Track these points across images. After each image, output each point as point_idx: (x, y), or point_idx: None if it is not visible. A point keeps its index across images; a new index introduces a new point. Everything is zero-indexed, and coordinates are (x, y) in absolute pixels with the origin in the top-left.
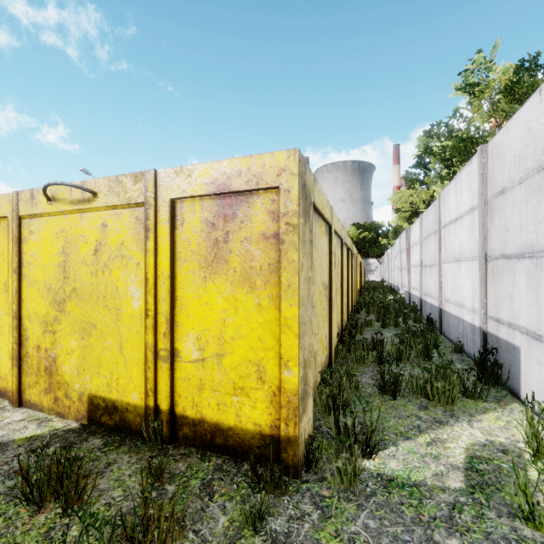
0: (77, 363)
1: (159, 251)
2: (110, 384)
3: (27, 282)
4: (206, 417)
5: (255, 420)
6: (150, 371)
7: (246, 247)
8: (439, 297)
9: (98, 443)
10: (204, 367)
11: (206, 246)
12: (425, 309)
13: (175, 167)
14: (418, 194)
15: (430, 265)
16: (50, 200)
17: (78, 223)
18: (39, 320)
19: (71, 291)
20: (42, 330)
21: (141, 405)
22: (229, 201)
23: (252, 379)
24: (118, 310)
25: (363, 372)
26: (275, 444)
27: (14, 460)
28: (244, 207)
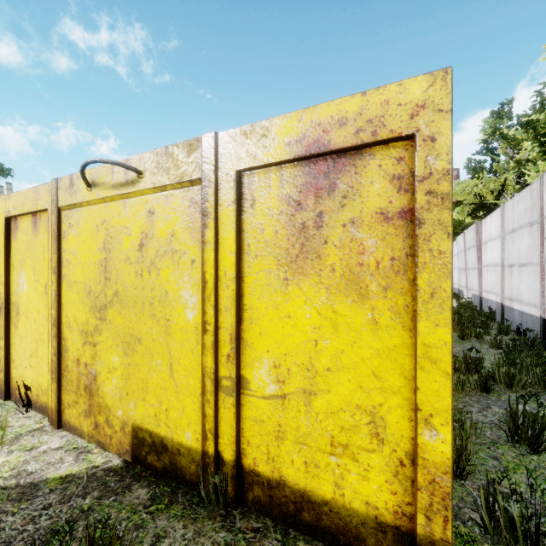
0: (120, 384)
1: (220, 243)
2: (158, 416)
3: (66, 284)
4: (287, 479)
5: (367, 497)
6: (208, 405)
7: (352, 234)
8: (540, 303)
9: (143, 495)
10: (284, 407)
11: (287, 235)
12: (510, 318)
13: (243, 126)
14: (485, 183)
15: (520, 264)
16: (90, 185)
17: (121, 211)
18: (79, 328)
19: (113, 295)
20: (81, 340)
21: (197, 449)
22: (323, 166)
23: (362, 434)
24: (168, 321)
25: (465, 403)
26: (403, 543)
27: (42, 515)
28: (348, 174)
